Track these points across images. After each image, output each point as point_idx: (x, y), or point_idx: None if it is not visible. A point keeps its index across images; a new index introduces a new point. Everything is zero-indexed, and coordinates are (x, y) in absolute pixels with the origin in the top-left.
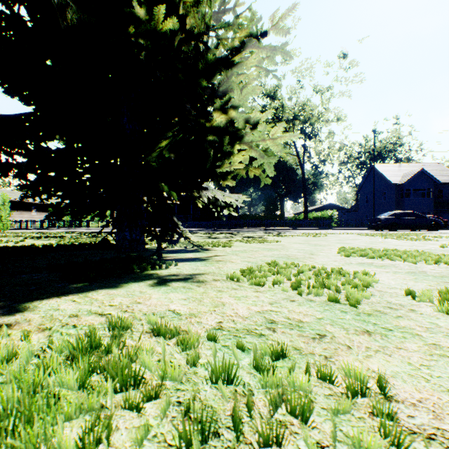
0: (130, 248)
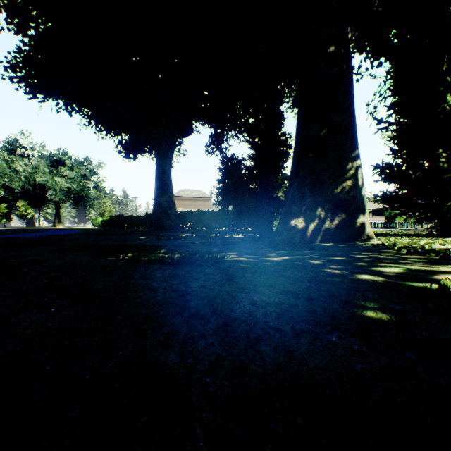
0: (442, 235)
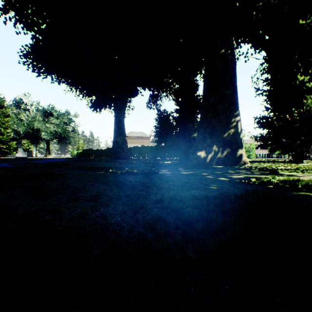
0: (297, 162)
